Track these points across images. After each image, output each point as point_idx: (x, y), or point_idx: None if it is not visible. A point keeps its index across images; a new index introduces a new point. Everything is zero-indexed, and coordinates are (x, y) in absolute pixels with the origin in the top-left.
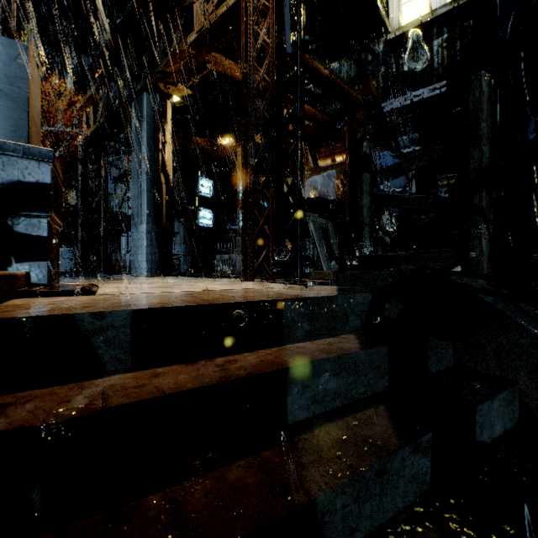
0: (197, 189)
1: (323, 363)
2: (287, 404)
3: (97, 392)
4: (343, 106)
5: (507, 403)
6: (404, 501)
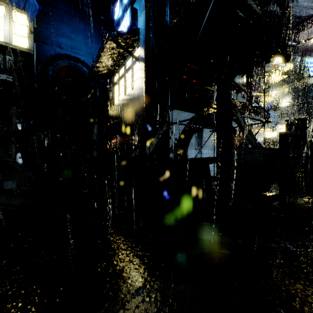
0: None
1: None
2: None
3: None
4: None
5: (13, 182)
6: None
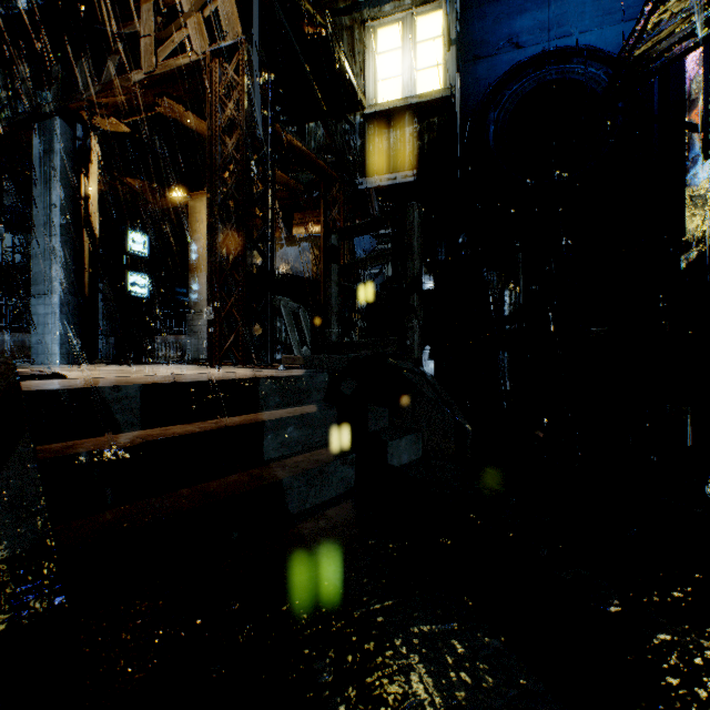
0: (124, 245)
1: (289, 419)
2: (264, 446)
3: (132, 437)
4: (318, 178)
5: (413, 443)
6: (337, 492)
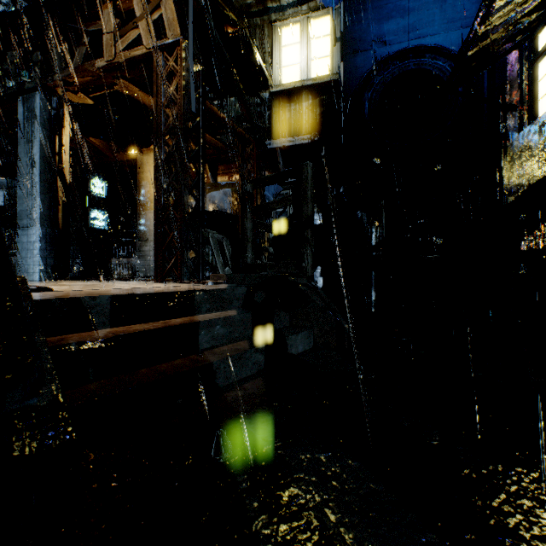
0: (87, 188)
1: (217, 320)
2: (199, 340)
3: (105, 333)
4: (237, 140)
5: (306, 337)
6: (251, 372)
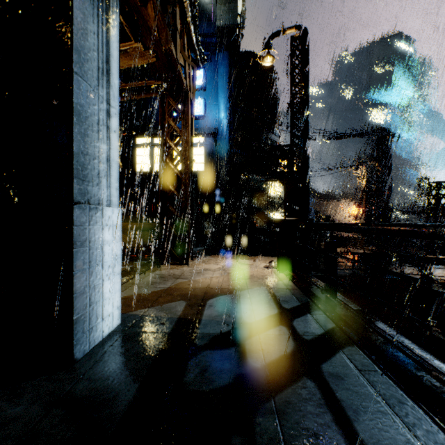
0: None
1: None
2: None
3: None
4: None
5: None
6: None
